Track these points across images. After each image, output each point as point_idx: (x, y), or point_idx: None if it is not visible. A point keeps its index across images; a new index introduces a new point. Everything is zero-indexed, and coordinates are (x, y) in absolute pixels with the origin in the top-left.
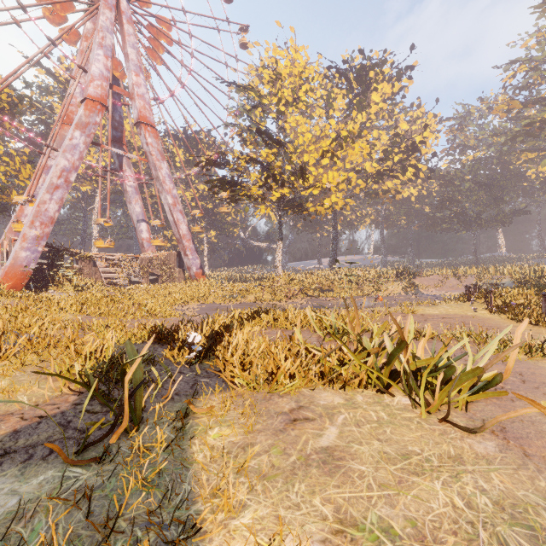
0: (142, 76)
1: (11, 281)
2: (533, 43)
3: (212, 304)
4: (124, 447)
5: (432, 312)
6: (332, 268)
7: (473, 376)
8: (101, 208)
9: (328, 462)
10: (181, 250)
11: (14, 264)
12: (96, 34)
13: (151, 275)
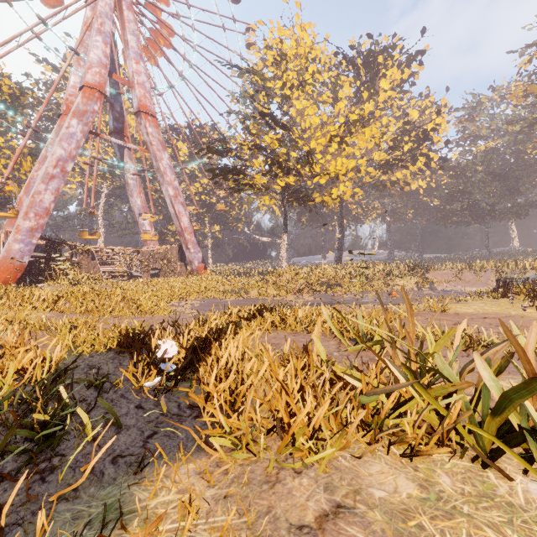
0: (142, 64)
1: (3, 275)
2: None
3: (213, 299)
4: None
5: (467, 310)
6: (338, 262)
7: None
8: (107, 204)
9: None
10: (182, 243)
11: (7, 257)
12: (95, 20)
13: (153, 270)
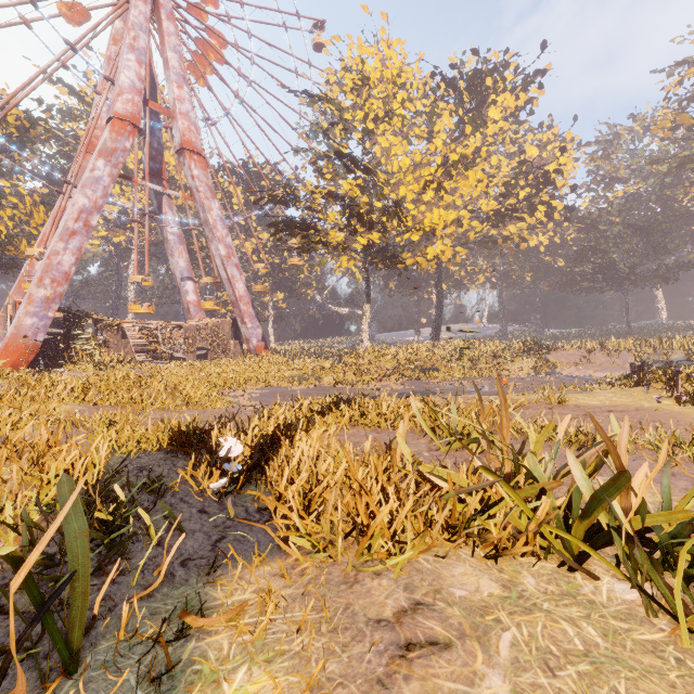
0: (186, 88)
1: (12, 357)
2: None
3: (276, 387)
4: None
5: (590, 402)
6: (435, 340)
7: None
8: (139, 264)
9: None
10: (237, 316)
11: (17, 335)
12: (126, 33)
13: (199, 350)
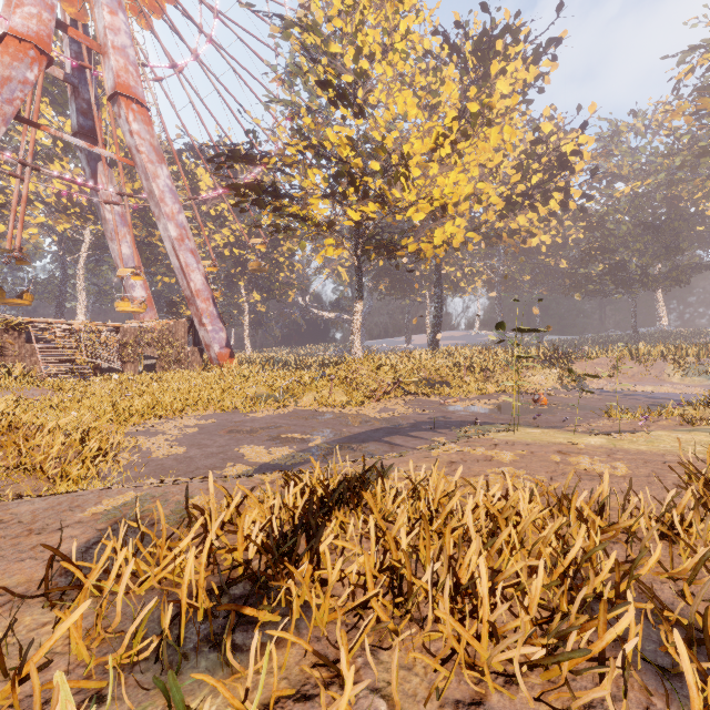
0: (122, 16)
1: None
2: None
3: (232, 413)
4: None
5: None
6: (434, 347)
7: None
8: (91, 259)
9: None
10: (194, 316)
11: None
12: None
13: (148, 359)
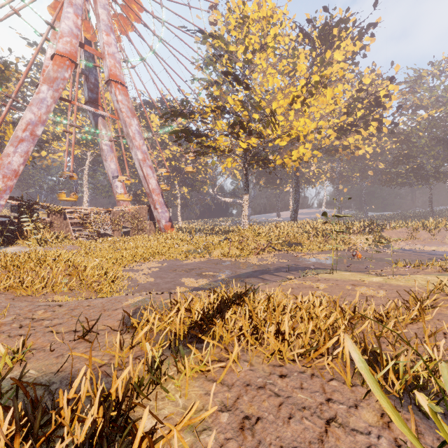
0: (112, 36)
1: None
2: None
3: (175, 260)
4: None
5: None
6: (294, 220)
7: None
8: (91, 169)
9: None
10: (151, 204)
11: None
12: None
13: (125, 228)
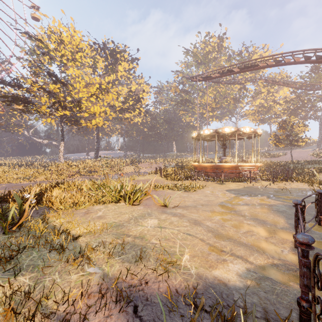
0: None
1: None
2: (183, 66)
3: (10, 183)
4: (22, 229)
5: (142, 179)
6: (96, 158)
7: (139, 192)
8: None
9: (100, 218)
10: None
11: None
12: None
13: None
